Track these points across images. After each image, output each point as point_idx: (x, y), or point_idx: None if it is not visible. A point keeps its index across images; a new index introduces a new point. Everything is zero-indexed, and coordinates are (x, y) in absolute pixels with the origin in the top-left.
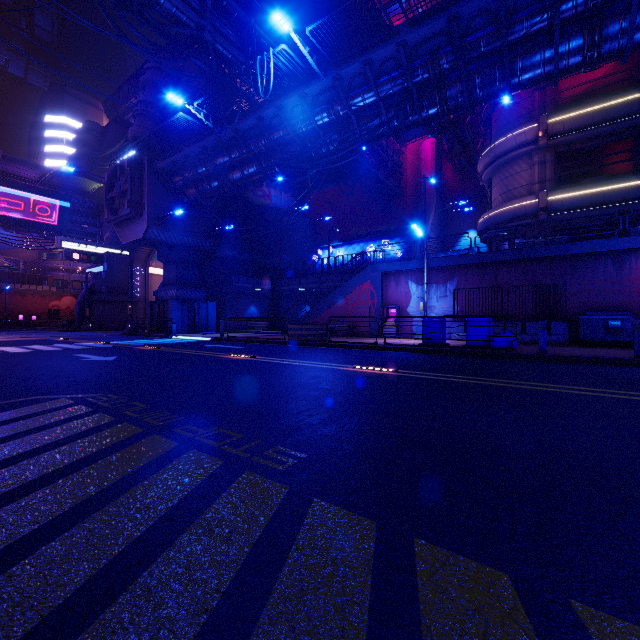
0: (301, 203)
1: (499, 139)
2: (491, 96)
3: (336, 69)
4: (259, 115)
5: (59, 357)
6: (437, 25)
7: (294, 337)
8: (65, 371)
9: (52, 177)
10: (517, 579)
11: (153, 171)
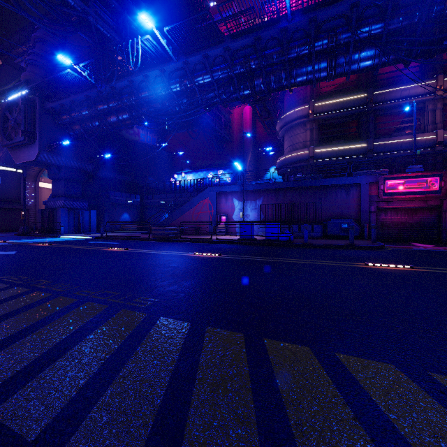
0: (162, 141)
1: (288, 112)
2: (280, 88)
3: (185, 57)
4: (130, 79)
5: None
6: (248, 41)
7: (156, 235)
8: None
9: None
10: (246, 335)
11: (44, 109)
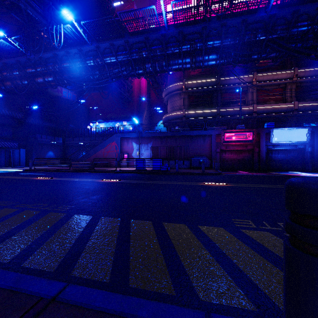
0: (81, 97)
1: (169, 85)
2: (162, 71)
3: (97, 43)
4: (55, 53)
5: None
6: (140, 39)
7: (75, 168)
8: None
9: None
10: (122, 219)
11: None
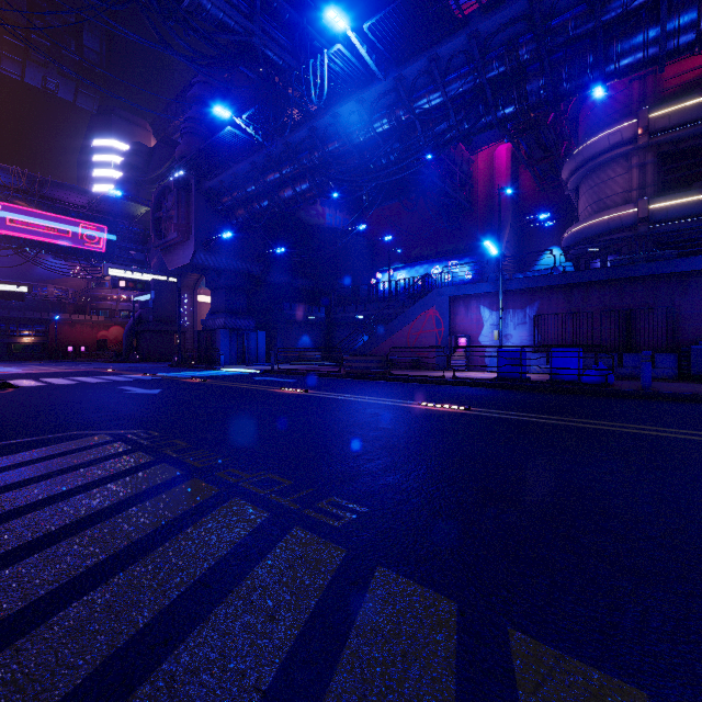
0: (358, 222)
1: (588, 140)
2: (580, 88)
3: (398, 68)
4: (312, 125)
5: (103, 389)
6: (516, 9)
7: (350, 369)
8: (108, 404)
9: (100, 202)
10: (660, 701)
11: (200, 192)
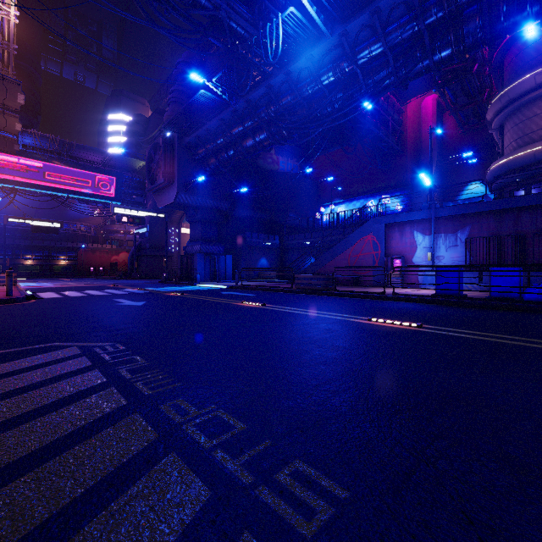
0: (305, 167)
1: (514, 82)
2: (518, 24)
3: (342, 25)
4: (269, 83)
5: (101, 301)
6: None
7: (301, 286)
8: (96, 315)
9: (110, 159)
10: None
11: (182, 146)
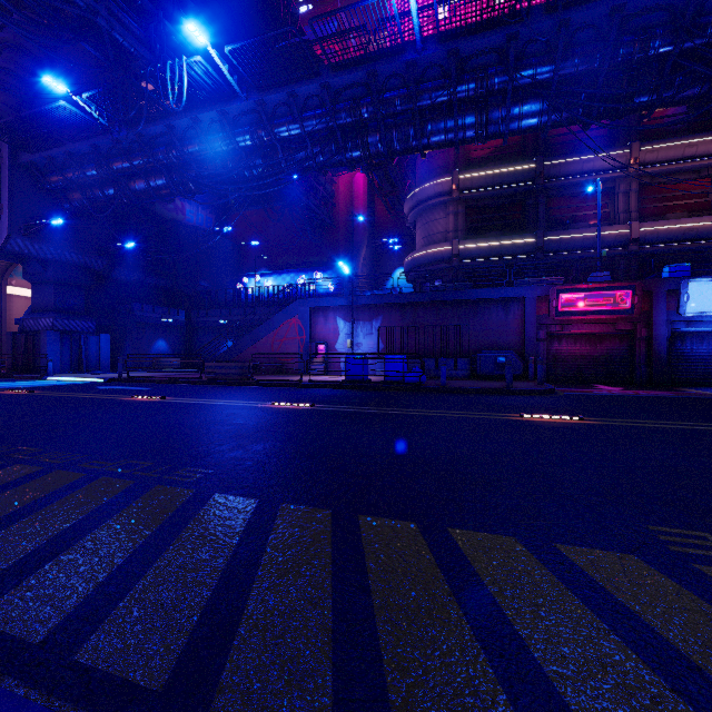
0: (223, 222)
1: (421, 186)
2: (407, 151)
3: (259, 93)
4: (170, 123)
5: None
6: (358, 76)
7: (212, 376)
8: None
9: None
10: (335, 511)
11: (17, 164)
